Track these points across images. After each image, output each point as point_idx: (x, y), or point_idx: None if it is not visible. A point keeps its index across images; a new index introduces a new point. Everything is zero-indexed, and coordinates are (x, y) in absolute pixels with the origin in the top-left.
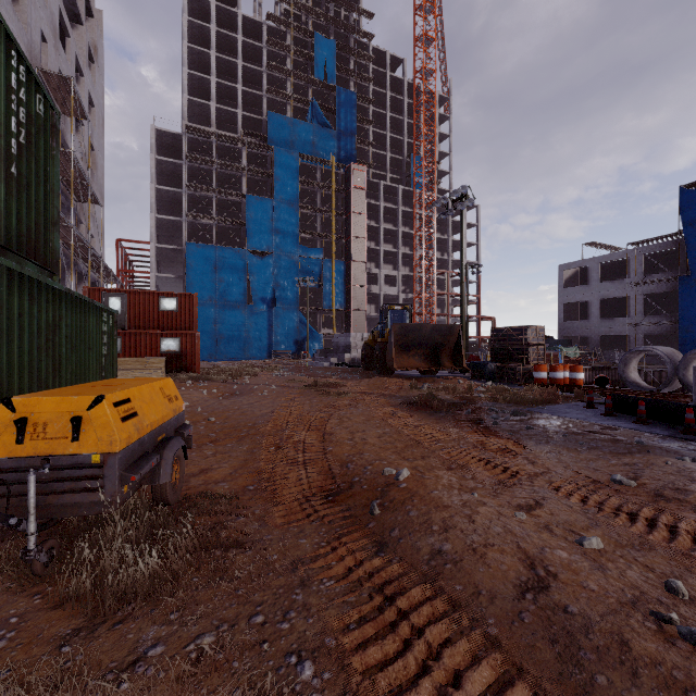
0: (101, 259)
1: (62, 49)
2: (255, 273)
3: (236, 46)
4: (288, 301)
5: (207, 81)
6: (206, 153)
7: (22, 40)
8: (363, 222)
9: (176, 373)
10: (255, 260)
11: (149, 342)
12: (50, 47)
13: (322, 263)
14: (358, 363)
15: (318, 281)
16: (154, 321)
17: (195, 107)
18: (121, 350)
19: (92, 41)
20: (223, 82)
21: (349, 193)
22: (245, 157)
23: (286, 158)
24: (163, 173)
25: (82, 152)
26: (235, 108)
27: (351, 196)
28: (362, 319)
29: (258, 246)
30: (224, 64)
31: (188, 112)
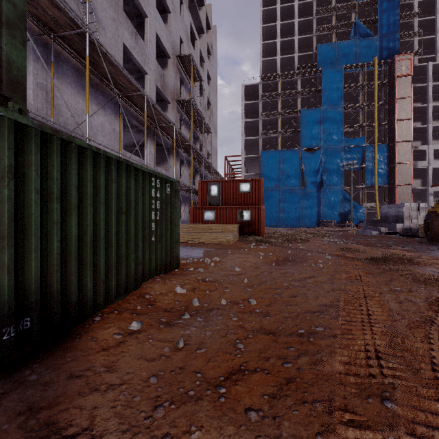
0: (211, 165)
1: (192, 46)
2: (306, 165)
3: (293, 11)
4: (333, 183)
5: (274, 44)
6: (273, 91)
7: (168, 41)
8: (408, 105)
9: (247, 236)
10: (306, 155)
11: (231, 213)
12: (185, 45)
13: (364, 149)
14: (412, 233)
15: (360, 164)
16: (236, 199)
17: (267, 64)
18: (215, 219)
19: (210, 43)
20: (284, 39)
21: (392, 83)
22: (299, 84)
23: (331, 73)
24: (248, 112)
25: (200, 102)
26: (292, 54)
27: (395, 85)
28: (407, 192)
29: (309, 145)
30: (285, 27)
31: (263, 69)
